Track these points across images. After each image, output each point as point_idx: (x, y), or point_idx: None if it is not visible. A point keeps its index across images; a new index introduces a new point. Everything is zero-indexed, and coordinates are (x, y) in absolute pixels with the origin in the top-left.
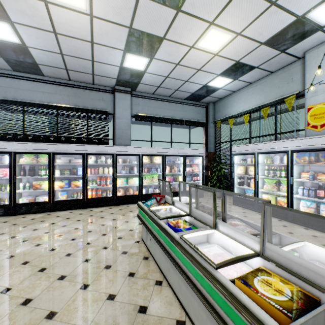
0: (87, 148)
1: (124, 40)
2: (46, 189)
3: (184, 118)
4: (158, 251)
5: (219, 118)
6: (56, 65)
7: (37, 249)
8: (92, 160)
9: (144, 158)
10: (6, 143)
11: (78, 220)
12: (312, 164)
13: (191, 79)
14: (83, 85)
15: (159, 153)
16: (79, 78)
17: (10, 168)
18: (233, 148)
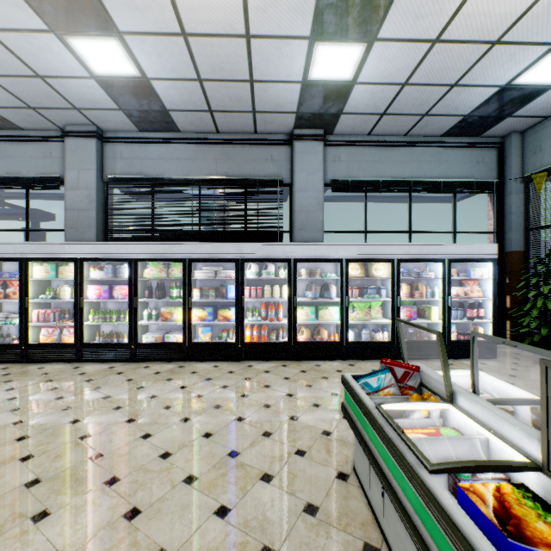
0: (242, 248)
1: (309, 9)
2: (180, 321)
3: (441, 178)
4: None
5: (540, 167)
6: (194, 106)
7: (141, 447)
8: (252, 271)
9: (352, 267)
10: (125, 245)
11: (224, 385)
12: None
13: (467, 77)
14: (238, 137)
15: (385, 255)
16: (232, 126)
17: (130, 285)
18: None
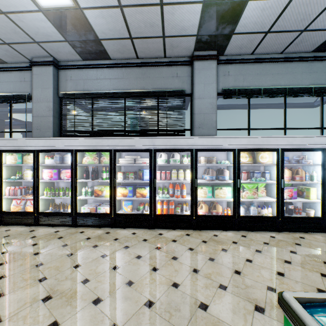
0: (154, 141)
1: None
2: (108, 196)
3: (311, 85)
4: None
5: None
6: (118, 34)
7: None
8: (162, 159)
9: (242, 156)
10: (68, 140)
11: (138, 255)
12: None
13: None
14: (152, 61)
15: (271, 145)
16: (148, 51)
17: (71, 170)
18: None
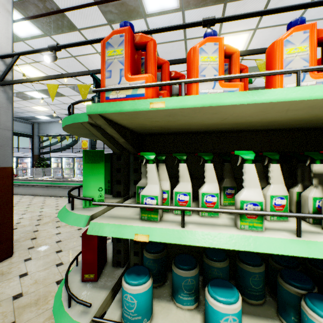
0: None
1: None
2: None
3: (14, 130)
4: (21, 190)
5: (43, 134)
6: None
7: None
8: None
9: None
10: None
11: None
12: (80, 162)
13: (24, 113)
14: None
15: None
16: None
17: None
18: (51, 154)
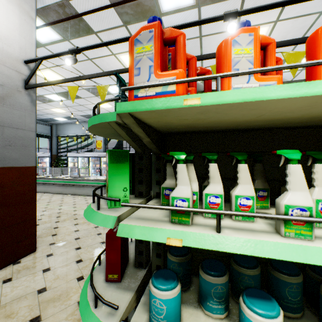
0: None
1: None
2: None
3: None
4: (41, 188)
5: (60, 135)
6: None
7: None
8: None
9: None
10: None
11: None
12: (95, 161)
13: (43, 115)
14: None
15: None
16: None
17: None
18: (68, 154)
